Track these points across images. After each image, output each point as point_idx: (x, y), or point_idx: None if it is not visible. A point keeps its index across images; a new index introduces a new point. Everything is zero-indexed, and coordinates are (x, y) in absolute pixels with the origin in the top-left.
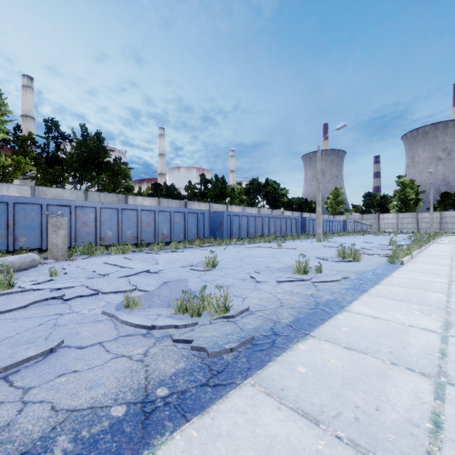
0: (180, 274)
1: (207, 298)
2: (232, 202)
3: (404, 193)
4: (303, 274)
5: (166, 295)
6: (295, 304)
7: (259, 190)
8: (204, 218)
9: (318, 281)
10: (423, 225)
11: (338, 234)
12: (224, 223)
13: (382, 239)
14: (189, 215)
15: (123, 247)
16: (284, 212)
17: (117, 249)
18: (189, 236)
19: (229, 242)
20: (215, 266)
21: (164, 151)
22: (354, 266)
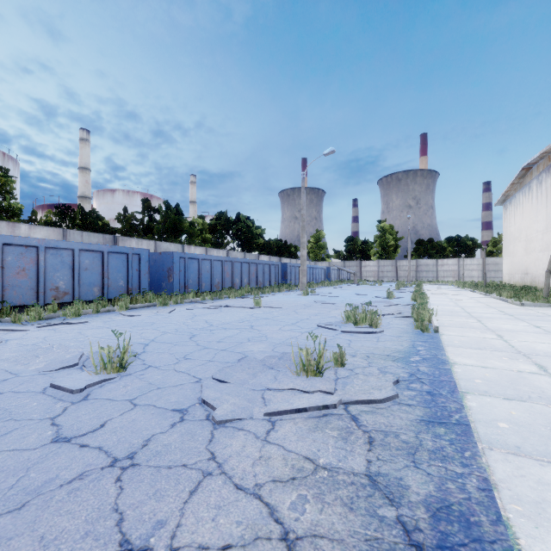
0: (7, 406)
1: None
2: (191, 242)
3: (385, 238)
4: (315, 374)
5: None
6: None
7: (229, 228)
8: (140, 262)
9: (354, 399)
10: (401, 273)
11: (323, 284)
12: (174, 270)
13: (371, 289)
14: (112, 256)
15: None
16: (260, 257)
17: None
18: (112, 291)
19: (182, 300)
20: (126, 365)
21: (89, 163)
22: (379, 340)
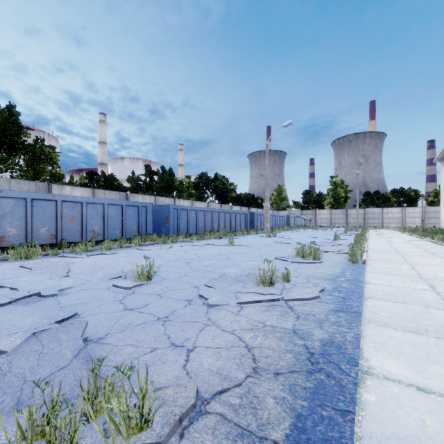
0: (93, 295)
1: (105, 387)
2: (181, 196)
3: (336, 191)
4: (269, 285)
5: (23, 370)
6: (278, 362)
7: (208, 185)
8: (146, 212)
9: (292, 298)
10: (351, 220)
11: (283, 229)
12: (170, 218)
13: (322, 233)
14: (128, 208)
15: (27, 250)
16: (233, 207)
17: (17, 254)
18: (128, 233)
19: (176, 239)
20: (151, 277)
21: (105, 138)
22: (319, 268)
